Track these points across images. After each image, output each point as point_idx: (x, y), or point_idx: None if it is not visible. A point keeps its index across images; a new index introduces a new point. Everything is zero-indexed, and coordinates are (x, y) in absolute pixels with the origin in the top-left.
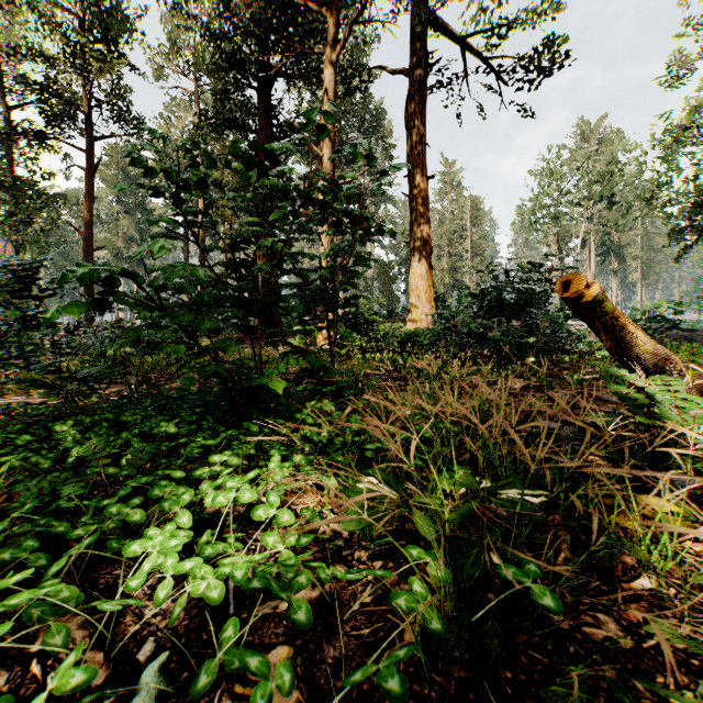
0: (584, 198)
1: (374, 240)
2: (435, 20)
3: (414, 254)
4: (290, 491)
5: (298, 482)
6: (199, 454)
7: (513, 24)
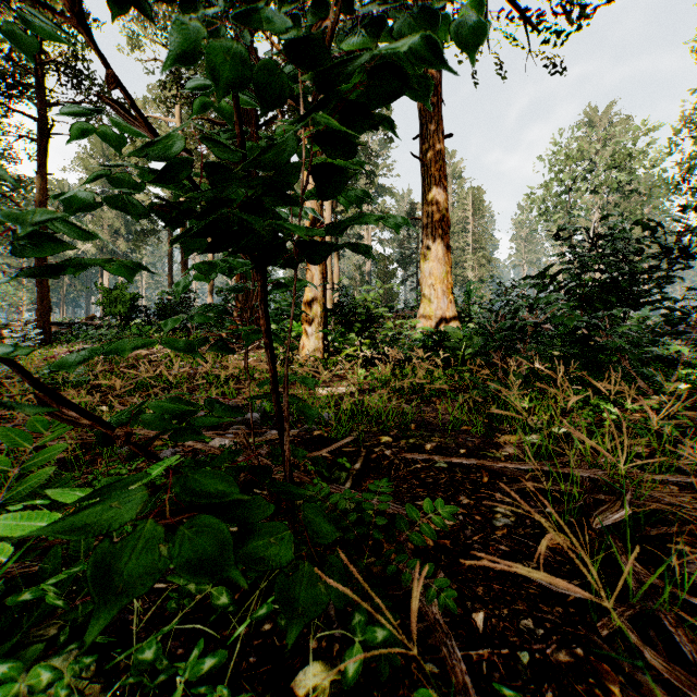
0: (599, 185)
1: None
2: None
3: (427, 232)
4: None
5: None
6: None
7: None
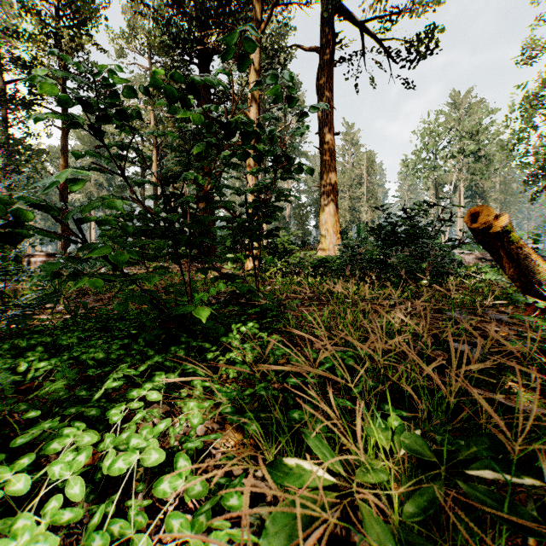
0: (456, 152)
1: (294, 177)
2: (340, 7)
3: (324, 195)
4: (211, 428)
5: (215, 434)
6: (125, 380)
7: (403, 10)
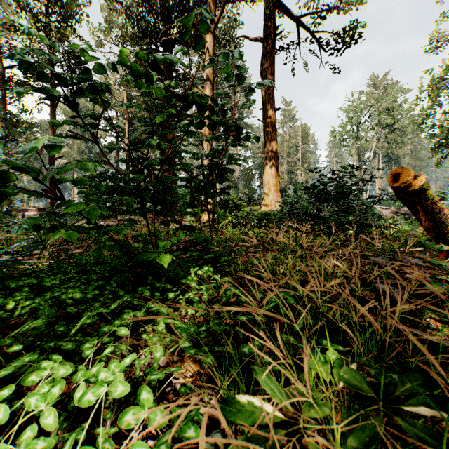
0: (376, 125)
1: (242, 144)
2: (280, 5)
3: (266, 160)
4: (172, 360)
5: (175, 367)
6: (98, 317)
7: (332, 7)
